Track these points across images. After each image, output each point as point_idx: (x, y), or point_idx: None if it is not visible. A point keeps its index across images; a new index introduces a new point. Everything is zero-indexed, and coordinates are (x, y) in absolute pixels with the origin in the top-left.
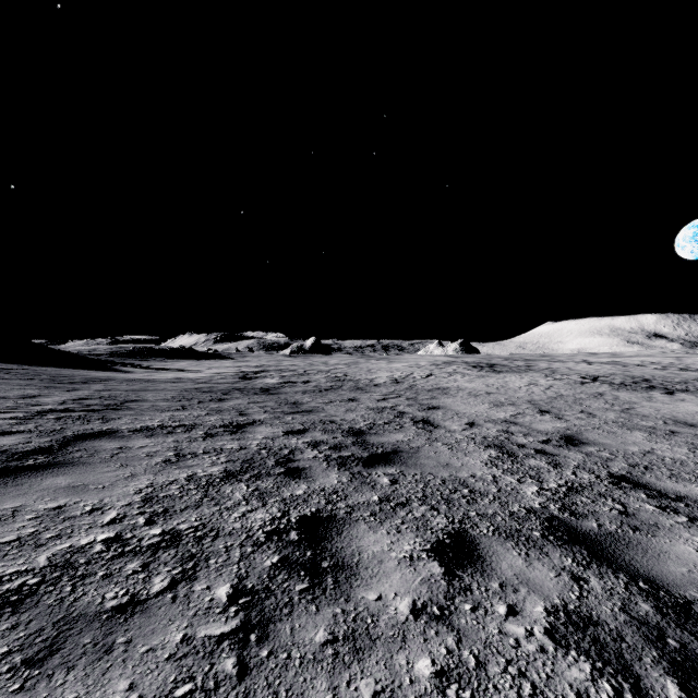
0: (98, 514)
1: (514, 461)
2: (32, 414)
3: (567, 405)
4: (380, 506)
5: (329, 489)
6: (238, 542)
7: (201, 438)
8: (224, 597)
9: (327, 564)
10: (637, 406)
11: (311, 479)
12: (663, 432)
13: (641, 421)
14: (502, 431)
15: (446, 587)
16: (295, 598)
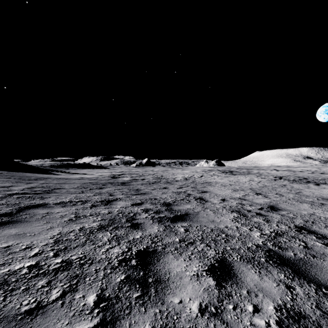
0: (28, 250)
1: (246, 219)
2: (5, 195)
3: (269, 190)
4: (179, 244)
5: (153, 234)
6: (103, 267)
7: (89, 208)
8: (91, 302)
9: (151, 280)
10: (303, 191)
11: (144, 229)
12: (318, 204)
13: (306, 198)
14: (238, 203)
15: (218, 293)
16: (132, 302)
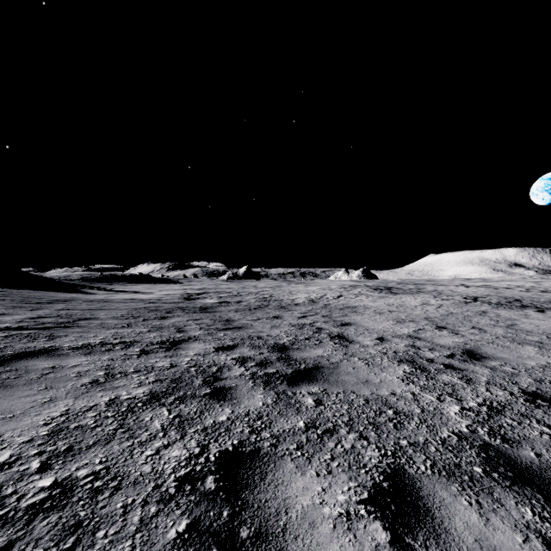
0: None
1: (428, 377)
2: None
3: (459, 321)
4: (306, 435)
5: (254, 413)
6: (141, 497)
7: (135, 356)
8: None
9: (247, 532)
10: (518, 322)
11: (236, 401)
12: (550, 346)
13: (527, 336)
14: (409, 346)
15: None
16: None
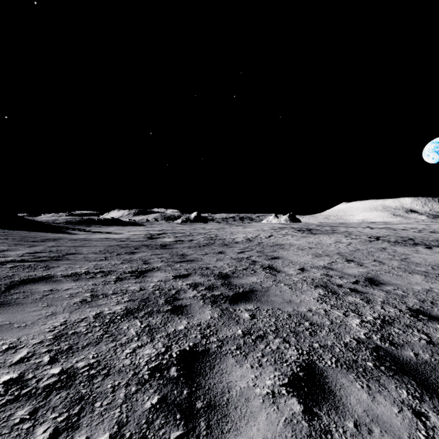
0: (11, 352)
1: (337, 298)
2: None
3: (364, 256)
4: (243, 339)
5: (204, 324)
6: (124, 381)
7: (113, 282)
8: None
9: (201, 404)
10: (410, 256)
11: (190, 315)
12: (434, 275)
13: (417, 267)
14: (324, 274)
15: (308, 429)
16: None
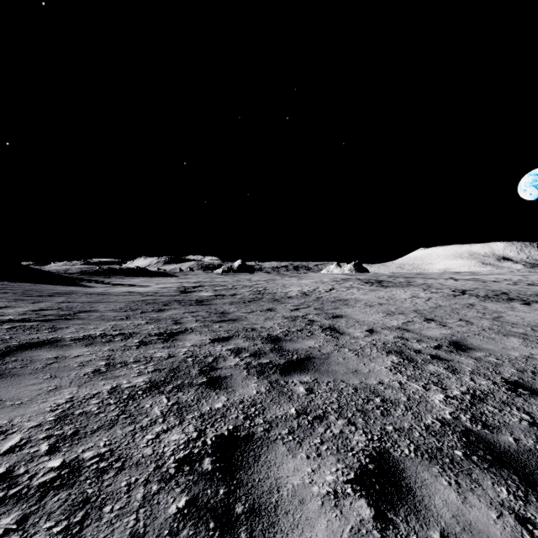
0: None
1: (415, 367)
2: None
3: (447, 314)
4: (297, 421)
5: (248, 400)
6: (144, 476)
7: (135, 347)
8: None
9: (242, 508)
10: (504, 315)
11: (231, 389)
12: (535, 338)
13: (513, 328)
14: (398, 337)
15: None
16: None
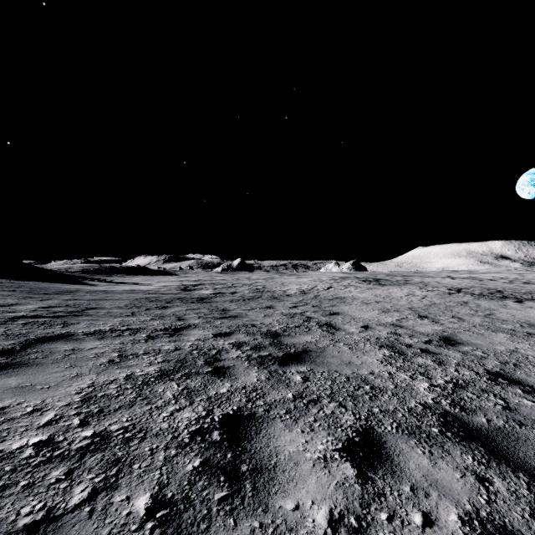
0: (37, 415)
1: (404, 360)
2: (5, 320)
3: (440, 311)
4: (294, 403)
5: (250, 387)
6: (163, 444)
7: (143, 340)
8: (142, 509)
9: (246, 467)
10: (496, 312)
11: (234, 377)
12: (522, 334)
13: (502, 324)
14: (391, 333)
15: (360, 492)
16: (213, 509)
